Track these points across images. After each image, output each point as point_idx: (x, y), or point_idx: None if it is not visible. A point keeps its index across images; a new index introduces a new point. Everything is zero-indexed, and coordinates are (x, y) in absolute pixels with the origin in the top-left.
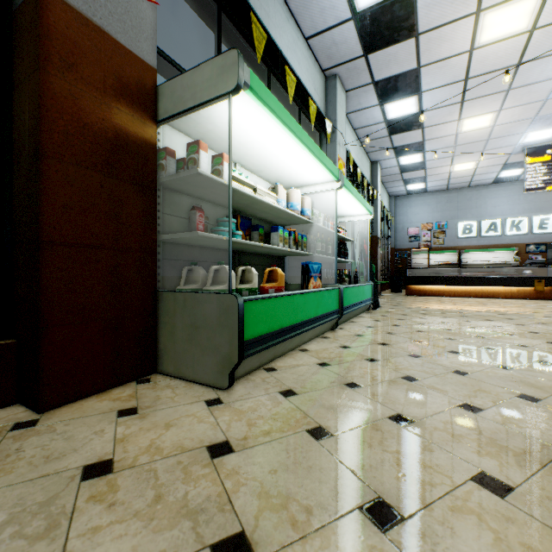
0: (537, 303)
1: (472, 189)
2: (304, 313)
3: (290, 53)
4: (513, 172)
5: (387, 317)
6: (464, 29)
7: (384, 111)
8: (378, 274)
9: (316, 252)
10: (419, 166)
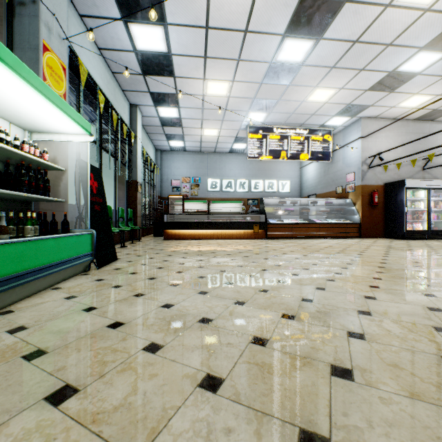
0: (256, 242)
1: (217, 154)
2: None
3: None
4: (241, 146)
5: (100, 284)
6: None
7: (130, 34)
8: (138, 219)
9: None
10: (177, 123)
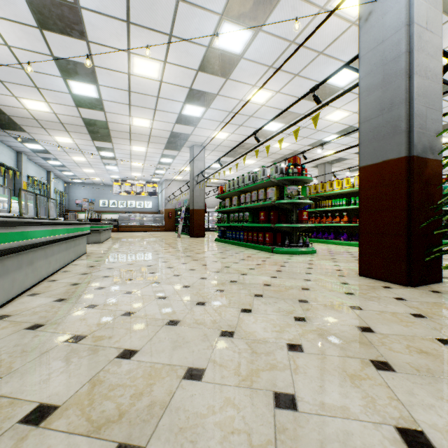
0: None
1: (106, 186)
2: None
3: (2, 155)
4: None
5: None
6: (68, 157)
7: (48, 162)
8: None
9: None
10: (75, 176)
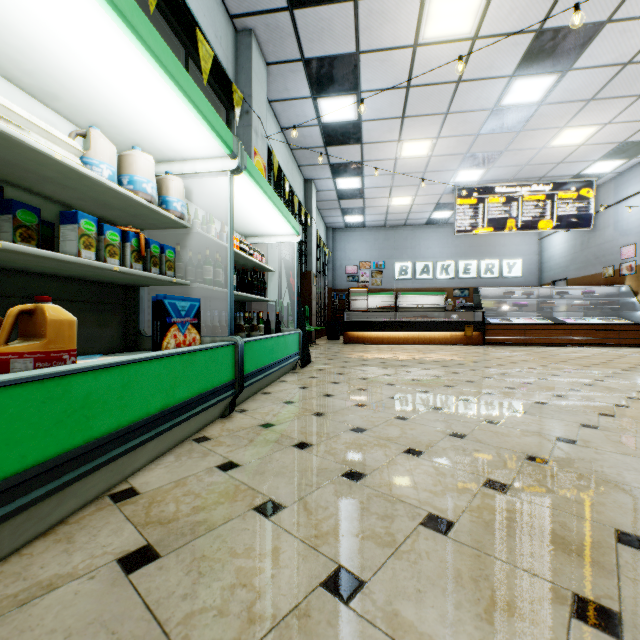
0: (469, 349)
1: (408, 228)
2: (123, 411)
3: None
4: (444, 214)
5: (318, 380)
6: (409, 10)
7: (318, 109)
8: (313, 318)
9: (205, 281)
10: (358, 194)
